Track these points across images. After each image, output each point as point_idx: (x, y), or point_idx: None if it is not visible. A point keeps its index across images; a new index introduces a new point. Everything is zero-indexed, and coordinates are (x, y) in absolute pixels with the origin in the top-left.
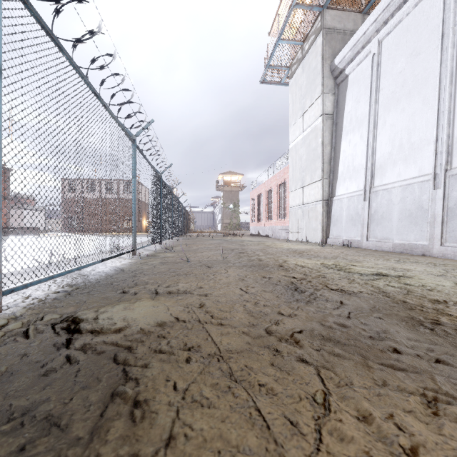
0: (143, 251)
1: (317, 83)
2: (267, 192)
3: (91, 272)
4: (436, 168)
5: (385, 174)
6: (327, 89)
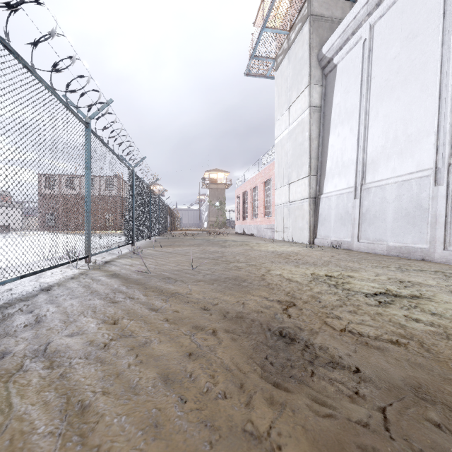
0: (106, 256)
1: (304, 74)
2: (252, 189)
3: (1, 294)
4: (438, 162)
5: (378, 170)
6: (314, 80)
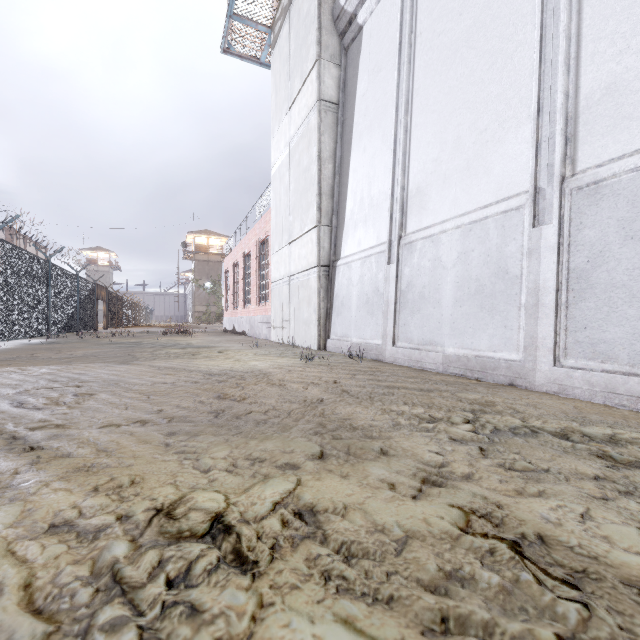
0: None
1: (310, 42)
2: (245, 258)
3: None
4: (539, 175)
5: (428, 205)
6: (327, 53)
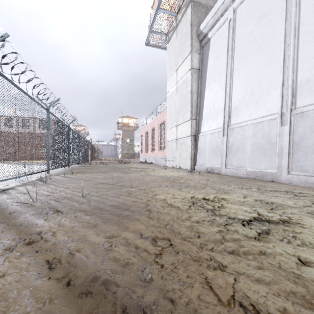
0: (11, 183)
1: (187, 44)
2: (151, 130)
3: None
4: (283, 108)
5: (240, 114)
6: (194, 49)
